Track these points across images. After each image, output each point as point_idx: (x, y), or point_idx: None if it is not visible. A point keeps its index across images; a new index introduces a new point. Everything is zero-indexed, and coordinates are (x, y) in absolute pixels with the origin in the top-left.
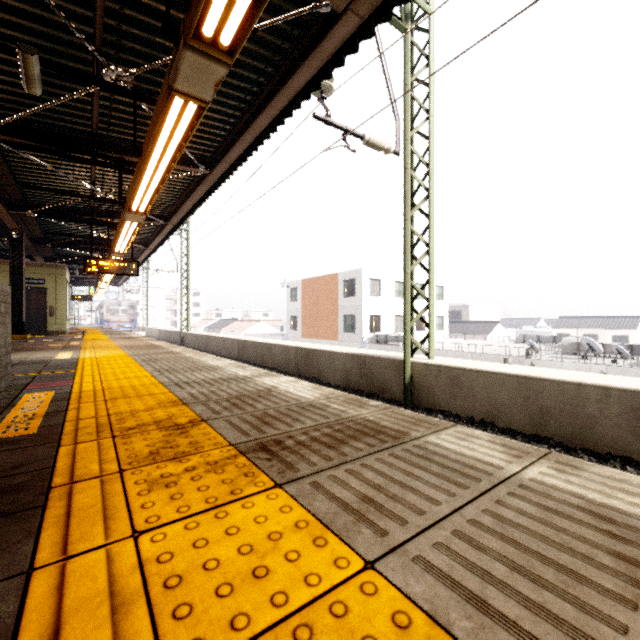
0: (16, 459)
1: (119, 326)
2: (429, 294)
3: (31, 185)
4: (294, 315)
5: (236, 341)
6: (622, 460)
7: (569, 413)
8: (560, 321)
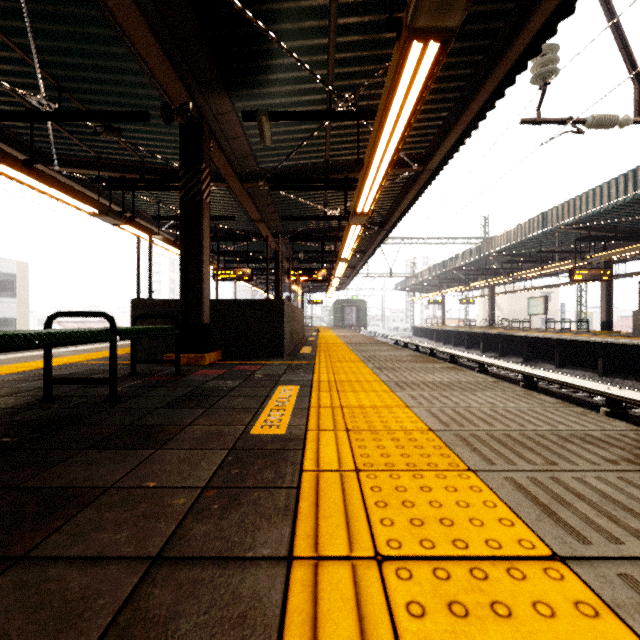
0: None
1: None
2: None
3: None
4: None
5: None
6: None
7: None
8: None
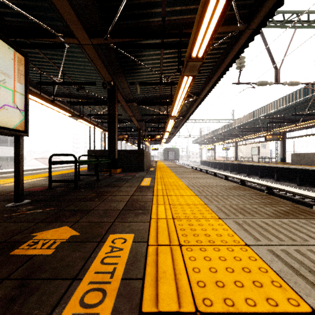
0: None
1: None
2: None
3: None
4: None
5: None
6: None
7: None
8: None
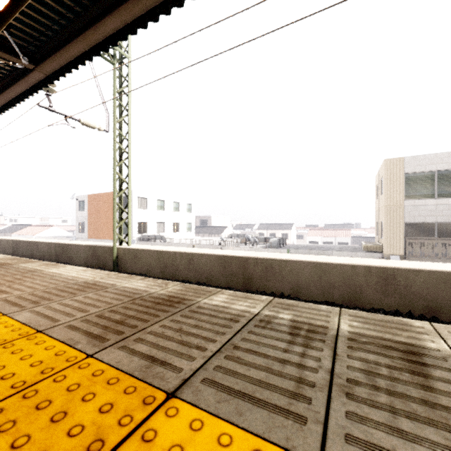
0: None
1: None
2: (128, 210)
3: None
4: (82, 221)
5: (11, 241)
6: (184, 281)
7: (172, 265)
8: (260, 226)
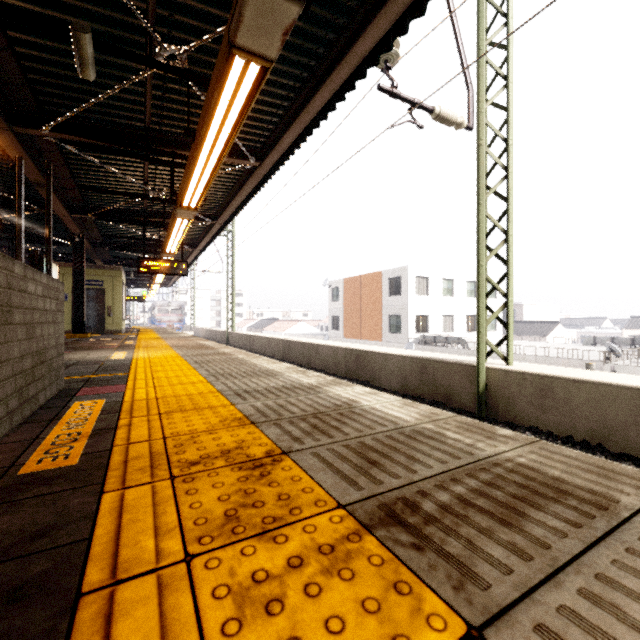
0: (43, 516)
1: (169, 326)
2: (508, 289)
3: (89, 187)
4: (336, 315)
5: (281, 341)
6: None
7: None
8: (633, 321)
